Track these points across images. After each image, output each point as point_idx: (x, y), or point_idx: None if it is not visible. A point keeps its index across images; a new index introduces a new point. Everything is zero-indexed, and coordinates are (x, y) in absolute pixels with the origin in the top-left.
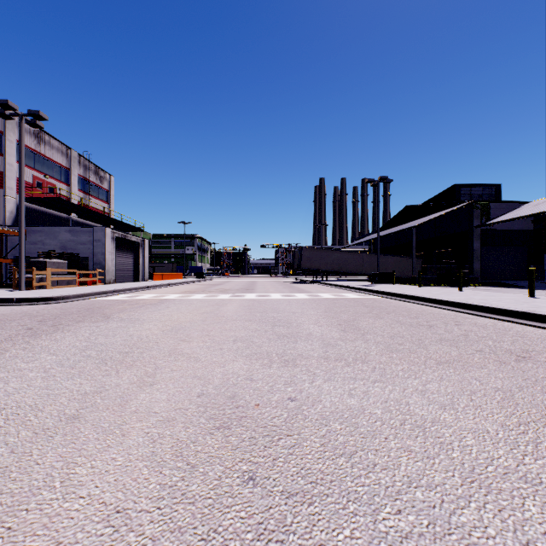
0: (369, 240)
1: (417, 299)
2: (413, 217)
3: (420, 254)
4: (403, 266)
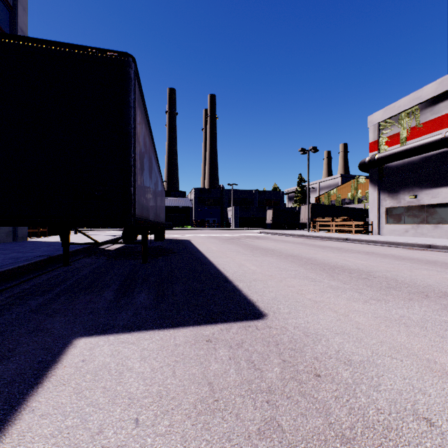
0: None
1: None
2: None
3: None
4: None
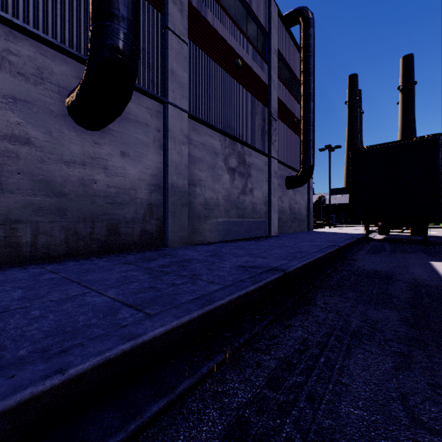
0: None
1: None
2: None
3: None
4: None
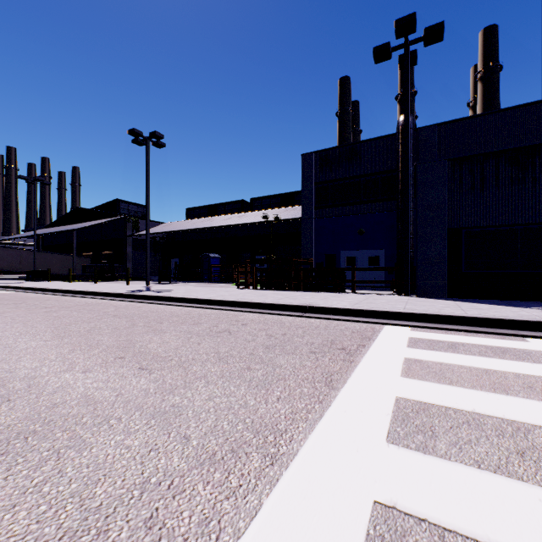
0: (31, 236)
1: (45, 290)
2: (83, 219)
3: (90, 254)
4: (72, 264)
